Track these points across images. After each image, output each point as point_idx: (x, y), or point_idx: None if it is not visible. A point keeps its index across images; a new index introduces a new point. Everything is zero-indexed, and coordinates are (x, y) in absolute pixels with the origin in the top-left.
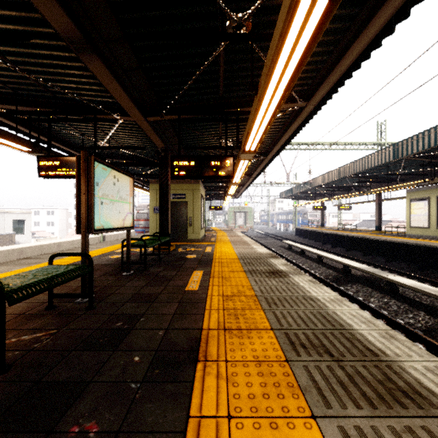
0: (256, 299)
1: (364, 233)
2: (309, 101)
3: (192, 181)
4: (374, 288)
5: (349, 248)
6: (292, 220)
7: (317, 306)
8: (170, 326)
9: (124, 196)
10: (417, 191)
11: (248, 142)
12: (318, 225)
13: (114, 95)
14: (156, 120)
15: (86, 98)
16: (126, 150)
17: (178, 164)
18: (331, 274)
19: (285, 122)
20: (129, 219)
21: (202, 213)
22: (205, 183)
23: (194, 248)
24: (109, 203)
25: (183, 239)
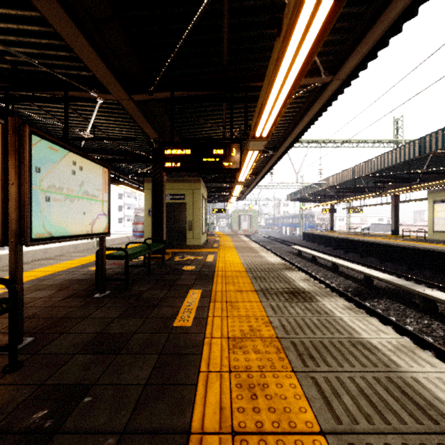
0: (280, 345)
1: (379, 237)
2: (336, 74)
3: (192, 180)
4: (406, 304)
5: (364, 254)
6: (298, 224)
7: (380, 364)
8: (131, 420)
9: (94, 191)
10: (441, 192)
11: (260, 123)
12: (327, 229)
13: (82, 57)
14: (144, 100)
15: (56, 70)
16: (116, 143)
17: (171, 153)
18: (351, 286)
19: (301, 107)
20: (101, 222)
21: (204, 215)
22: (208, 184)
23: (193, 257)
24: (63, 200)
25: (182, 245)
